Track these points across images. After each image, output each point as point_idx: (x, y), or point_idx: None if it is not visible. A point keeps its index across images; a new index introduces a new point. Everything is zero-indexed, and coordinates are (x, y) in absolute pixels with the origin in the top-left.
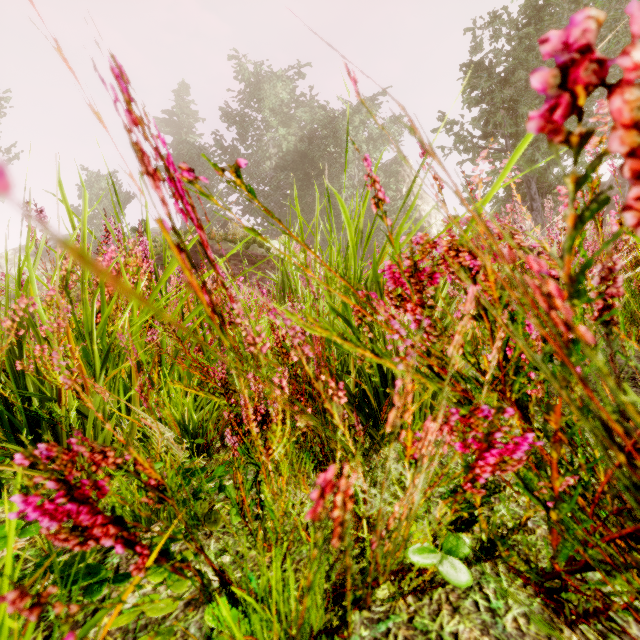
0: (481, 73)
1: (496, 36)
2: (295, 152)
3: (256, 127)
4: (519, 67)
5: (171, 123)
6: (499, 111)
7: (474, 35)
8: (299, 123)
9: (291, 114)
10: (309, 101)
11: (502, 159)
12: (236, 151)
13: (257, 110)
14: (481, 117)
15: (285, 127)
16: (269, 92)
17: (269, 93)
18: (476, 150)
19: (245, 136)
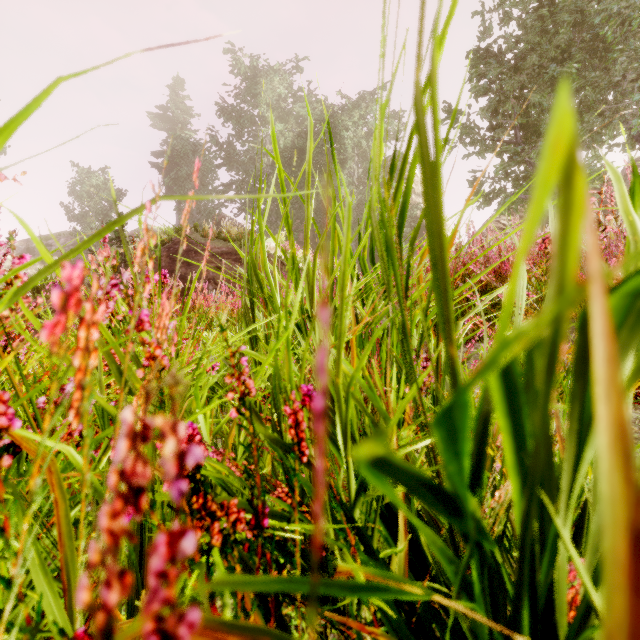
0: (490, 59)
1: (506, 19)
2: (293, 148)
3: (252, 122)
4: (531, 52)
5: (165, 119)
6: (509, 100)
7: (483, 18)
8: (297, 118)
9: (288, 109)
10: (307, 96)
11: (512, 151)
12: (232, 147)
13: (253, 105)
14: (490, 107)
15: (282, 123)
16: (266, 86)
17: (266, 88)
18: (483, 142)
19: (241, 132)
